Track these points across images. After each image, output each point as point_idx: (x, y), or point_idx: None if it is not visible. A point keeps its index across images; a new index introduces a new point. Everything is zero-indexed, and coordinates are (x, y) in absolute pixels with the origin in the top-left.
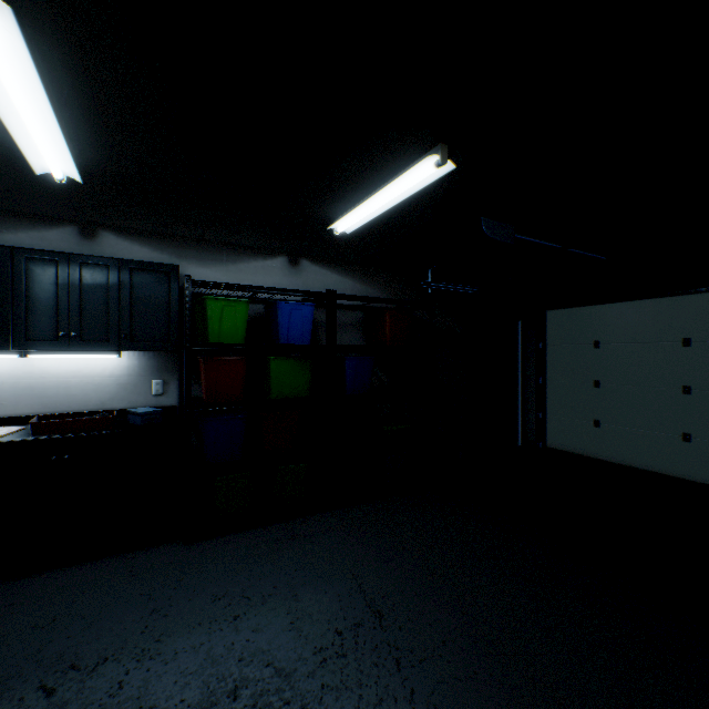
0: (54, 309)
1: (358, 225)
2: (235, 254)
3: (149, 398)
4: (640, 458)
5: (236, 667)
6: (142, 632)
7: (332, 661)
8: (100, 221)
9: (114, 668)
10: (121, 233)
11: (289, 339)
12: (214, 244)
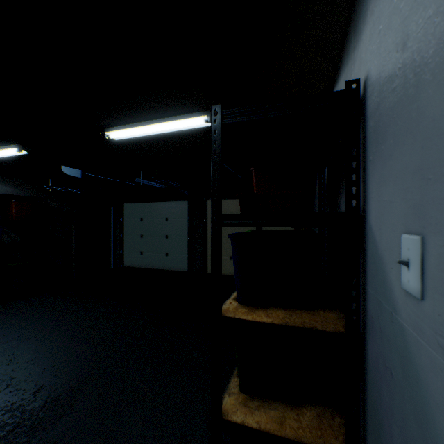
0: None
1: None
2: None
3: None
4: (155, 264)
5: None
6: None
7: None
8: None
9: None
10: None
11: None
12: None
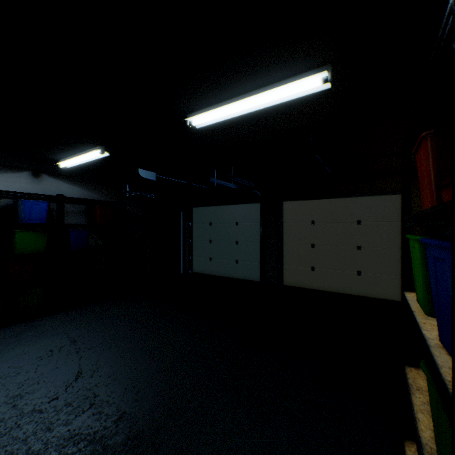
0: None
1: (73, 165)
2: None
3: None
4: (224, 272)
5: None
6: None
7: (46, 358)
8: None
9: None
10: None
11: (31, 220)
12: None
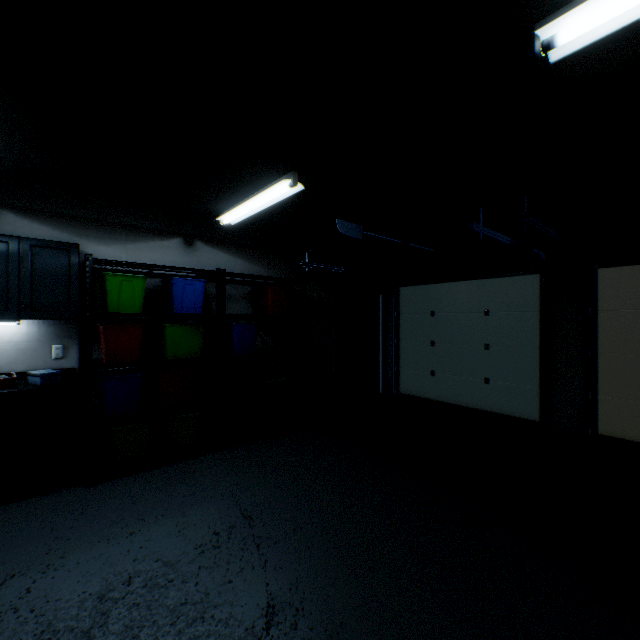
0: None
1: (240, 219)
2: (134, 234)
3: (49, 361)
4: (460, 397)
5: (131, 565)
6: (46, 553)
7: (209, 551)
8: None
9: (22, 580)
10: (20, 212)
11: (183, 309)
12: (114, 225)
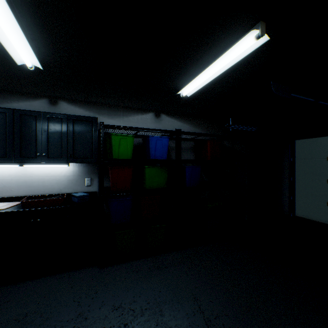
0: (34, 141)
1: (195, 90)
2: (127, 112)
3: (83, 187)
4: None
5: None
6: None
7: None
8: (59, 95)
9: None
10: (69, 102)
11: (155, 156)
12: (116, 107)
